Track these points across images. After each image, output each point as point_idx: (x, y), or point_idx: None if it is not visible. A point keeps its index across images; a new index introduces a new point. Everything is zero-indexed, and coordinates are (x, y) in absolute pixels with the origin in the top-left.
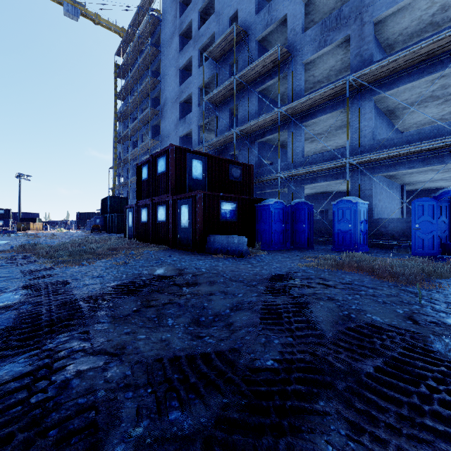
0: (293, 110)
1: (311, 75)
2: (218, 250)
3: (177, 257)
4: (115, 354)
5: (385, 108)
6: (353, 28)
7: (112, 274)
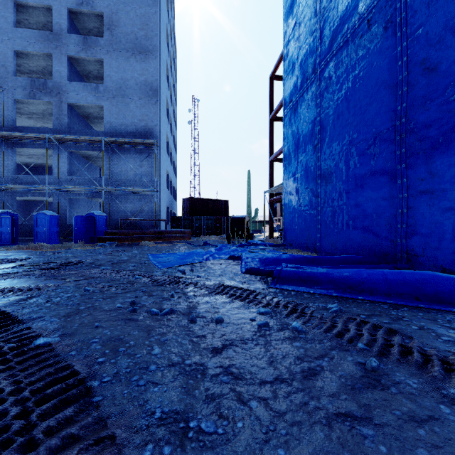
0: (4, 135)
1: (26, 107)
2: None
3: None
4: None
5: (82, 155)
6: (55, 99)
7: None
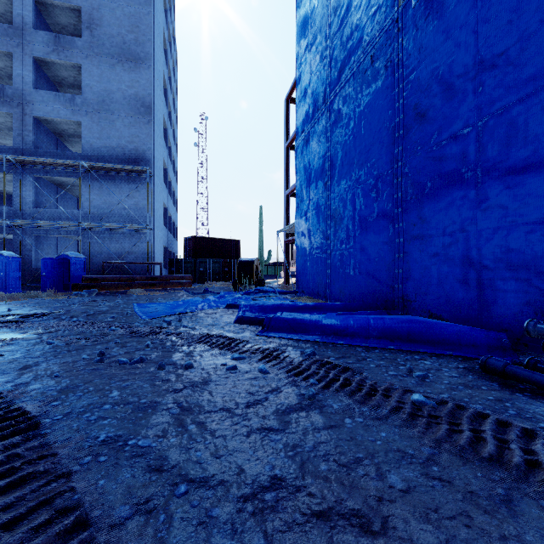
0: None
1: None
2: None
3: None
4: None
5: (53, 181)
6: (16, 111)
7: None
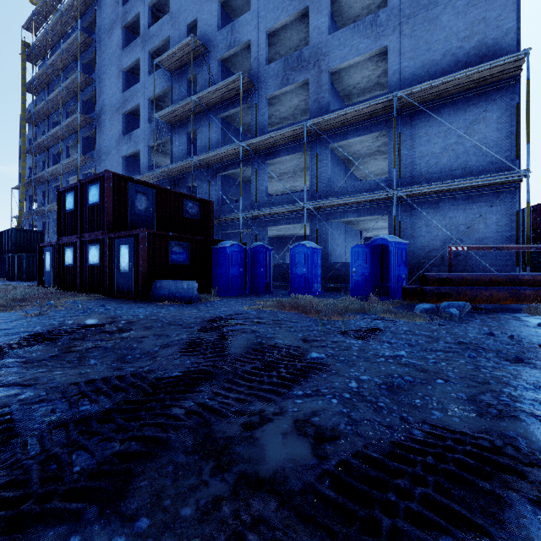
0: (256, 146)
1: (277, 110)
2: (165, 297)
3: (113, 306)
4: (28, 385)
5: (342, 156)
6: (312, 73)
7: (21, 326)
